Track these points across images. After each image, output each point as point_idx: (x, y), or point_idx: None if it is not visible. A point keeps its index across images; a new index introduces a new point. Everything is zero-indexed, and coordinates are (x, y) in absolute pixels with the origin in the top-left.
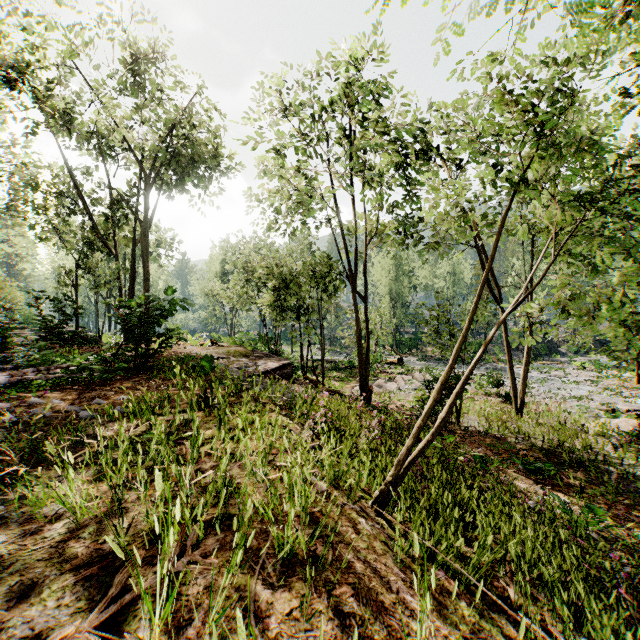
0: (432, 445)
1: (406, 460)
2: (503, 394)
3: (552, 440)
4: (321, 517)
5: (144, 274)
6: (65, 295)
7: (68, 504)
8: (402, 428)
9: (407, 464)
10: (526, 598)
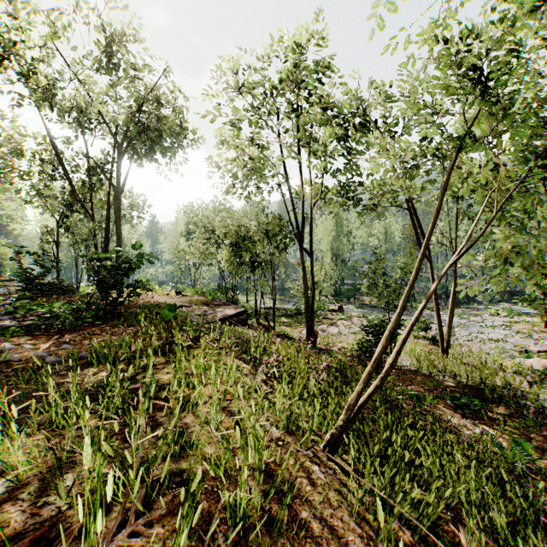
0: None
1: (356, 405)
2: (430, 337)
3: (475, 378)
4: (275, 469)
5: (116, 232)
6: (44, 250)
7: (9, 461)
8: (345, 369)
9: (357, 408)
10: (476, 542)
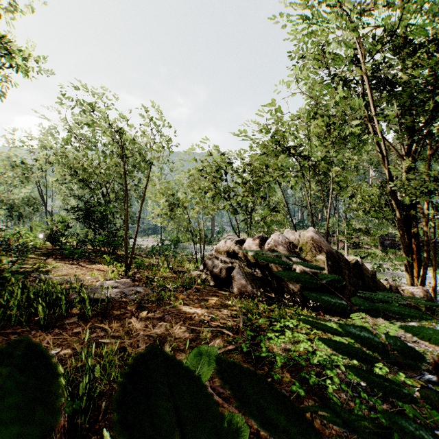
0: None
1: None
2: None
3: None
4: None
5: None
6: None
7: None
8: None
9: None
10: None
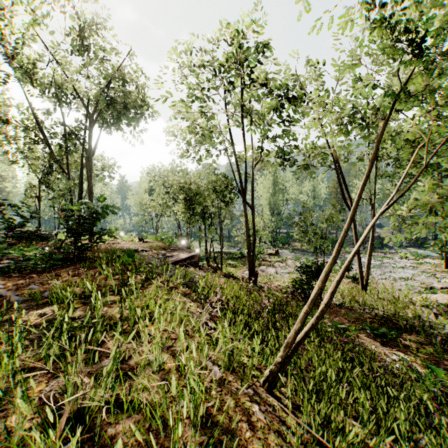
0: (307, 319)
1: (294, 342)
2: (351, 276)
3: (389, 310)
4: (215, 413)
5: (88, 188)
6: (23, 202)
7: None
8: (282, 304)
9: (294, 345)
10: None
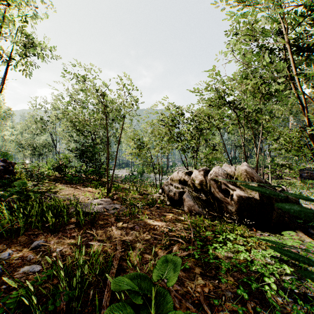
0: None
1: None
2: None
3: None
4: None
5: None
6: None
7: None
8: None
9: None
10: None
